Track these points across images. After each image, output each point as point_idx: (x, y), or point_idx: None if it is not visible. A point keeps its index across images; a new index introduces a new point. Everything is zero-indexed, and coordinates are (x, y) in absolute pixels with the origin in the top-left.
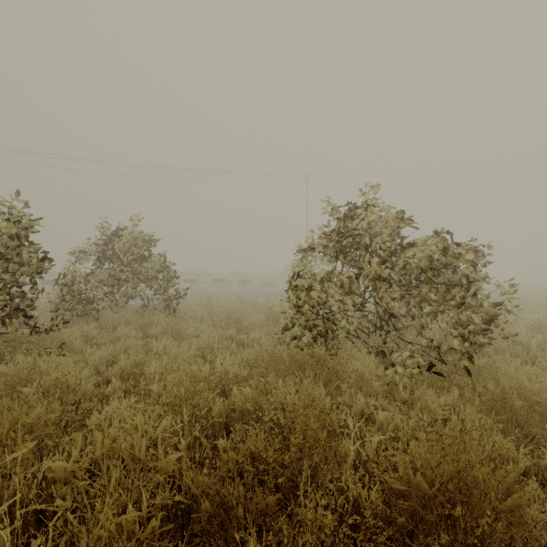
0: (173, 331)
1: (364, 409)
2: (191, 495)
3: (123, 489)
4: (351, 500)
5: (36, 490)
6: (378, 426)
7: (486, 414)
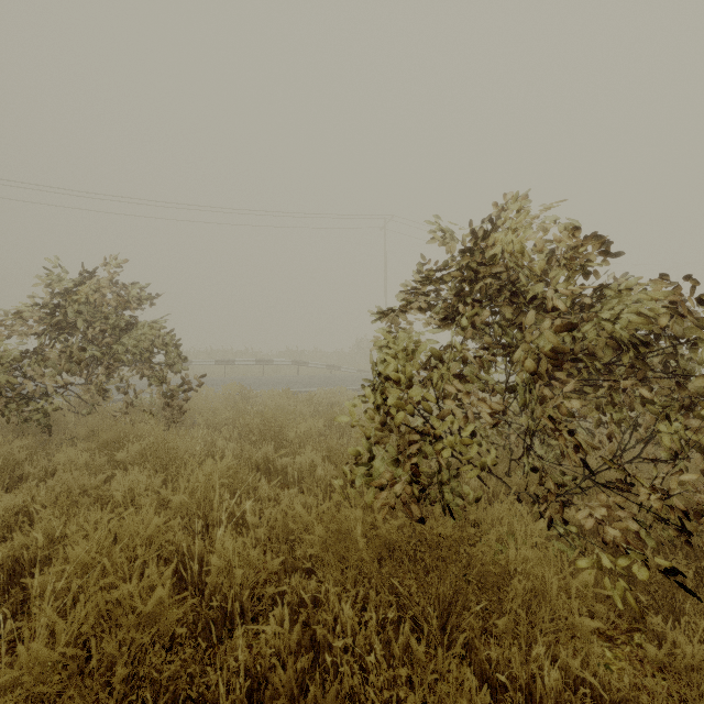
0: (160, 453)
1: (563, 699)
2: None
3: None
4: None
5: None
6: None
7: None
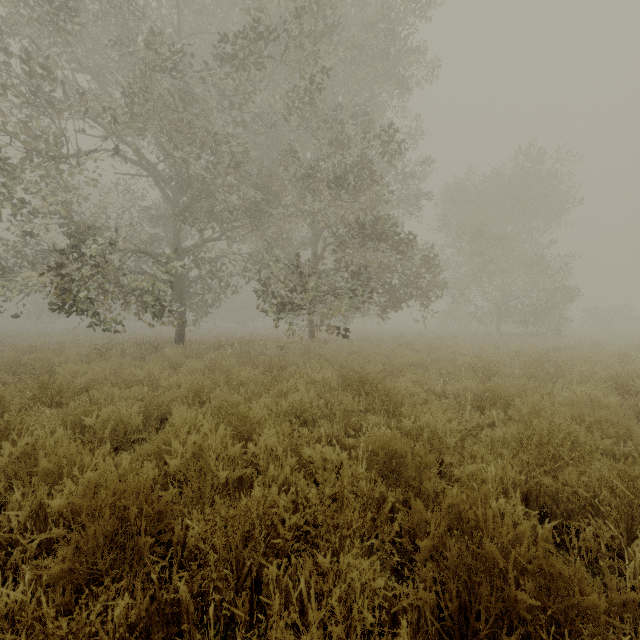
0: None
1: None
2: None
3: None
4: None
5: None
6: None
7: None
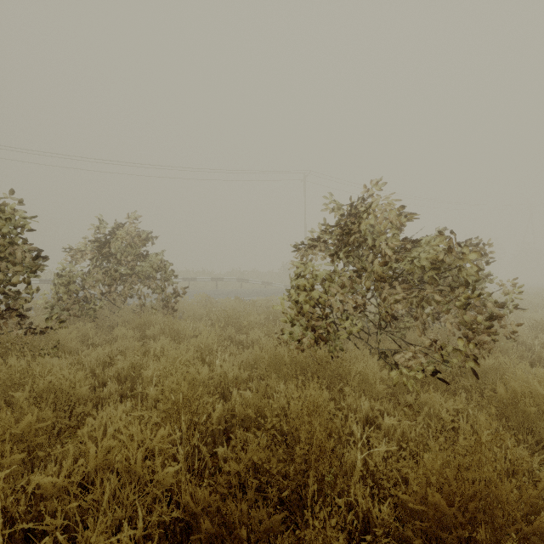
0: (171, 331)
1: (369, 414)
2: (189, 513)
3: (118, 501)
4: (360, 516)
5: (24, 506)
6: (384, 432)
7: (496, 420)
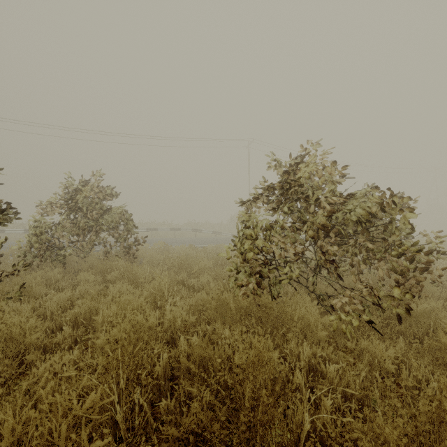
0: (130, 276)
1: (311, 360)
2: None
3: None
4: None
5: None
6: (327, 381)
7: (438, 368)
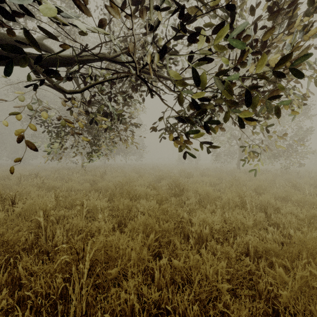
0: None
1: None
2: None
3: None
4: None
5: None
6: None
7: None
